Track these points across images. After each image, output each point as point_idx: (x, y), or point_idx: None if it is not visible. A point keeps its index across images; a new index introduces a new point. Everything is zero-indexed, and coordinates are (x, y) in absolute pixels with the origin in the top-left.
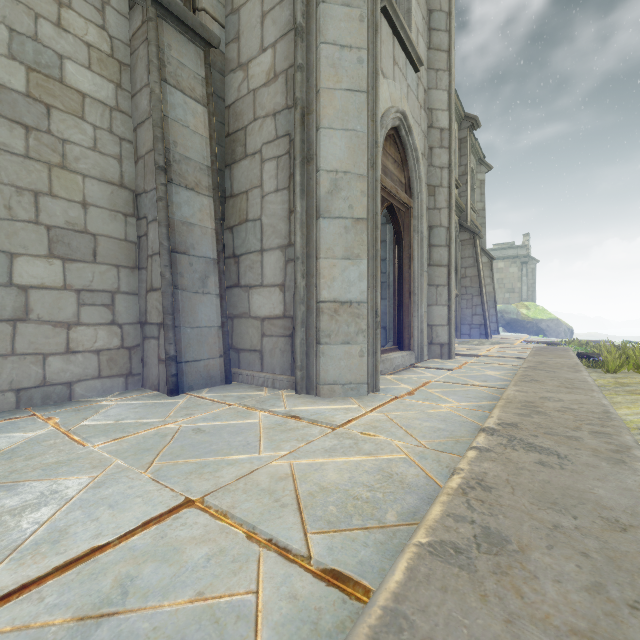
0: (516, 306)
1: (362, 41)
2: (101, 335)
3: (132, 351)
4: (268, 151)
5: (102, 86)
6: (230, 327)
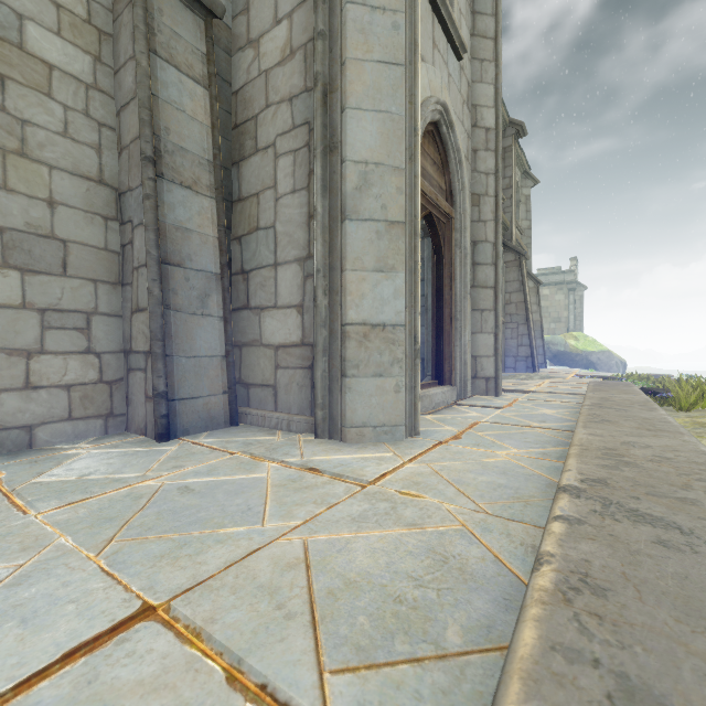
0: (564, 337)
1: (398, 2)
2: (72, 366)
3: (113, 386)
4: (283, 144)
5: (75, 57)
6: (238, 357)
